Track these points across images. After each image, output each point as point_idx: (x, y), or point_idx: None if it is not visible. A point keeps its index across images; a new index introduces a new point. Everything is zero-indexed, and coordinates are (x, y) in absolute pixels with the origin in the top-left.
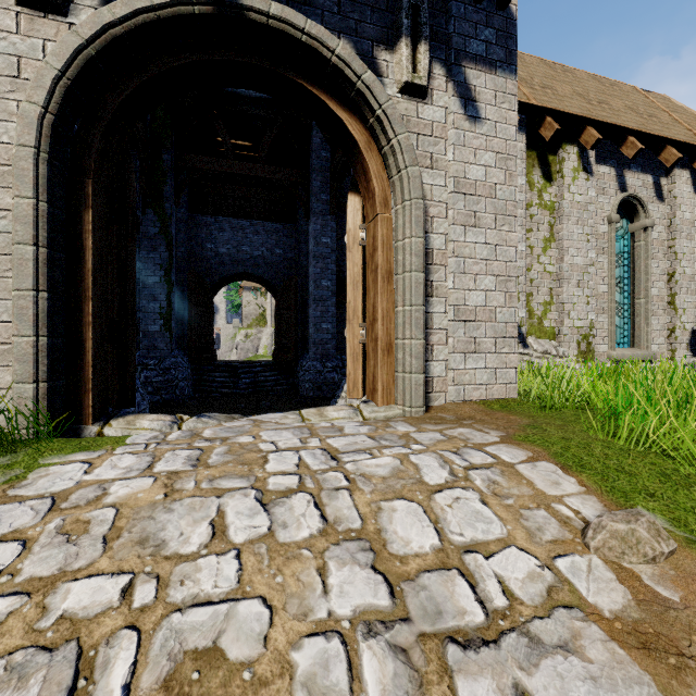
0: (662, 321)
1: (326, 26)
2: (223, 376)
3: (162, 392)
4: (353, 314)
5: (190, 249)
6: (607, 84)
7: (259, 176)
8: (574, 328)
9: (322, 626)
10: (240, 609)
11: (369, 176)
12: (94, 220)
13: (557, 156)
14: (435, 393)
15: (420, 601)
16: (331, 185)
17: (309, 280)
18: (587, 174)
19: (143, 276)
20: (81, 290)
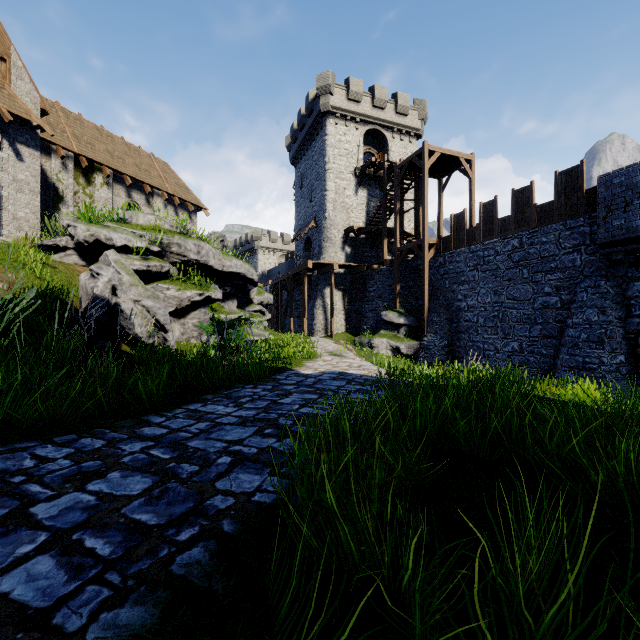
0: None
1: None
2: None
3: None
4: None
5: None
6: (133, 149)
7: None
8: None
9: None
10: None
11: None
12: None
13: (94, 175)
14: None
15: None
16: None
17: None
18: (109, 187)
19: None
20: None
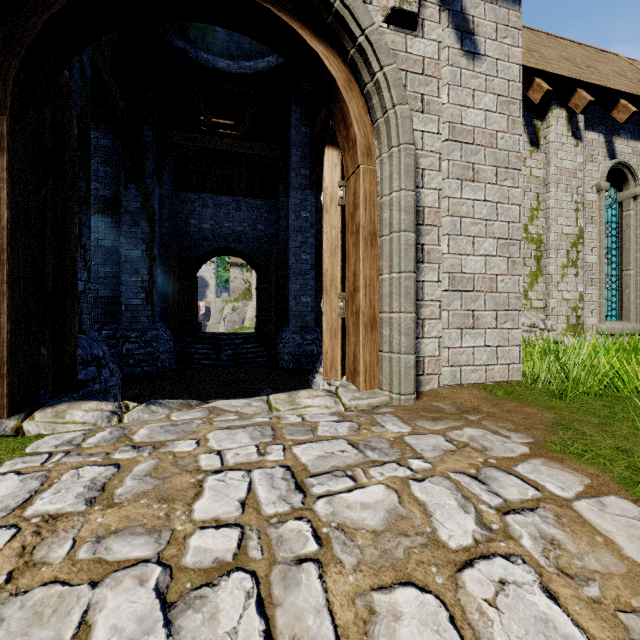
0: None
1: None
2: (206, 348)
3: (143, 364)
4: (331, 284)
5: (175, 225)
6: (591, 51)
7: (240, 152)
8: (563, 301)
9: None
10: None
11: (349, 121)
12: (11, 166)
13: (544, 121)
14: (426, 375)
15: None
16: (310, 160)
17: (289, 253)
18: (576, 140)
19: (125, 250)
20: None
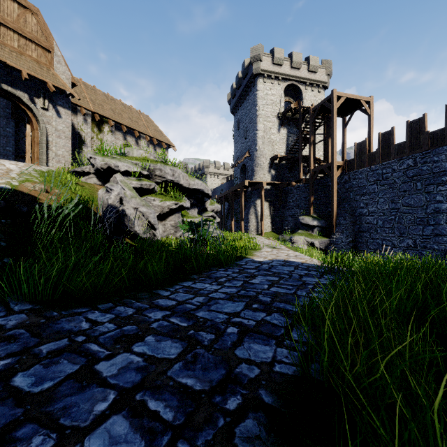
0: None
1: (22, 91)
2: None
3: None
4: (28, 151)
5: None
6: (127, 107)
7: None
8: None
9: None
10: None
11: (33, 123)
12: None
13: (103, 126)
14: None
15: None
16: (12, 106)
17: None
18: (112, 133)
19: None
20: None
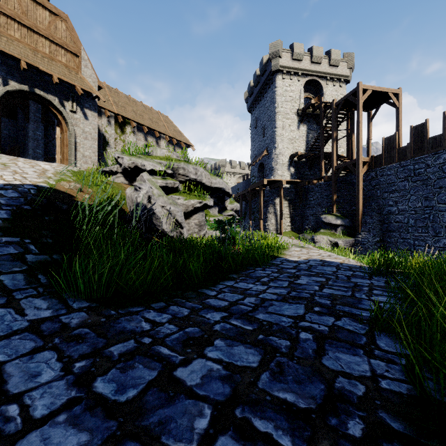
0: None
1: (53, 95)
2: None
3: None
4: (58, 153)
5: None
6: (147, 109)
7: None
8: None
9: None
10: None
11: (62, 125)
12: None
13: (125, 127)
14: None
15: None
16: (42, 111)
17: (29, 148)
18: (134, 134)
19: None
20: None
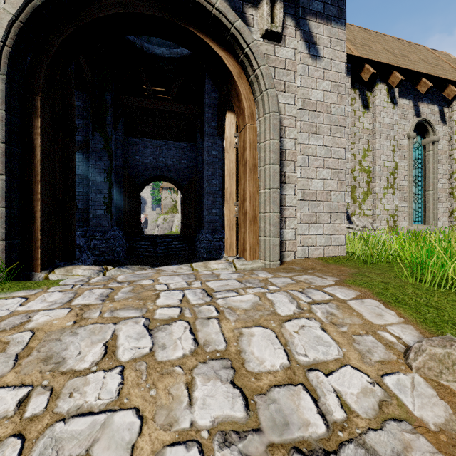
0: (445, 206)
1: None
2: (147, 244)
3: (105, 254)
4: (230, 197)
5: (125, 160)
6: (406, 44)
7: (170, 110)
8: (384, 211)
9: (184, 436)
10: (116, 419)
11: (240, 98)
12: (42, 126)
13: (372, 92)
14: (287, 251)
15: (270, 413)
16: (218, 116)
17: (204, 179)
18: (393, 104)
19: (92, 177)
20: (32, 176)
